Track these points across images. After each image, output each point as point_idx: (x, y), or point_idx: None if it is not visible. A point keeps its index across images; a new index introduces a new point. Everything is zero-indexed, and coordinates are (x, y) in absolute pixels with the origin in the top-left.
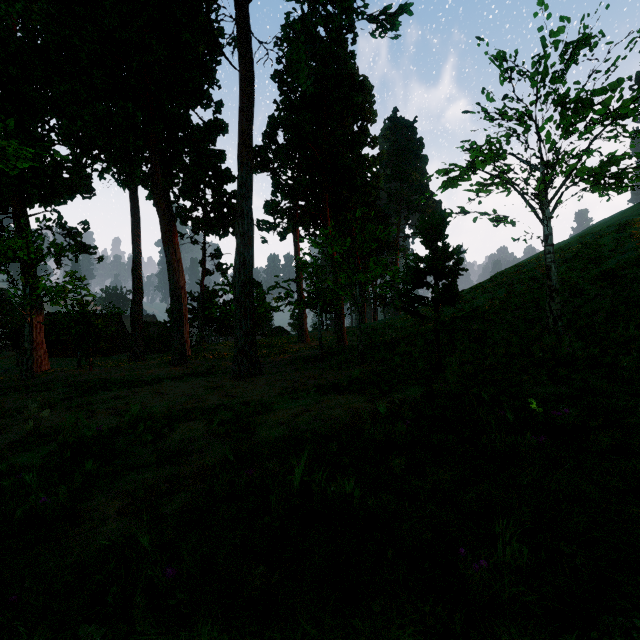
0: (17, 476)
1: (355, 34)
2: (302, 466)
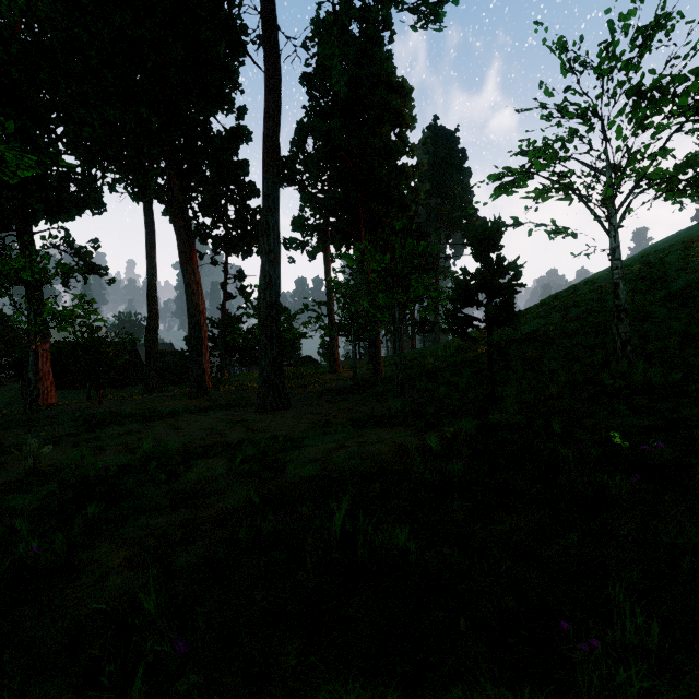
0: (10, 520)
1: (392, 31)
2: (343, 511)
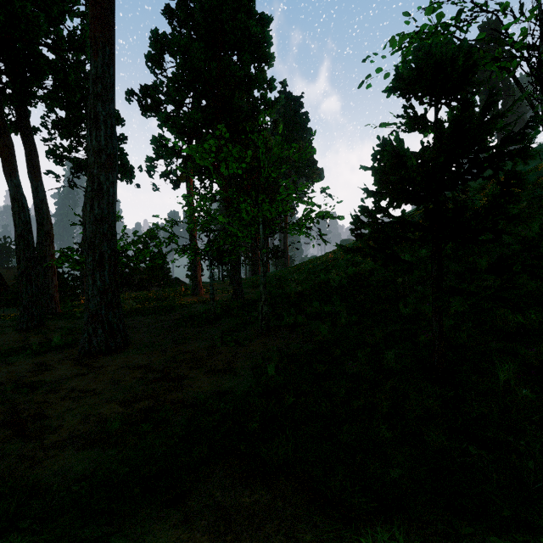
0: None
1: None
2: None
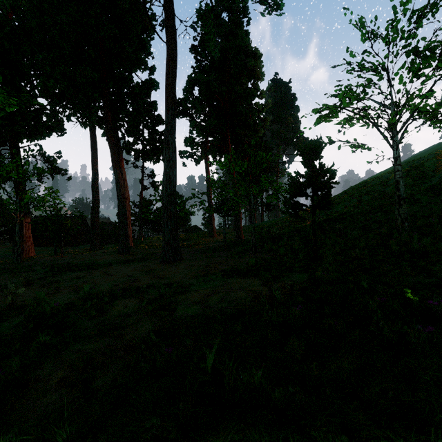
0: None
1: (249, 18)
2: (214, 353)
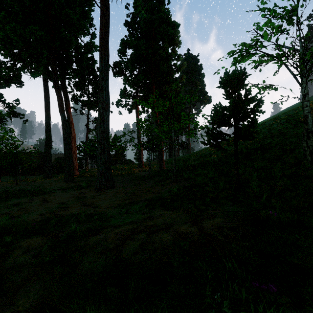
0: None
1: None
2: None
